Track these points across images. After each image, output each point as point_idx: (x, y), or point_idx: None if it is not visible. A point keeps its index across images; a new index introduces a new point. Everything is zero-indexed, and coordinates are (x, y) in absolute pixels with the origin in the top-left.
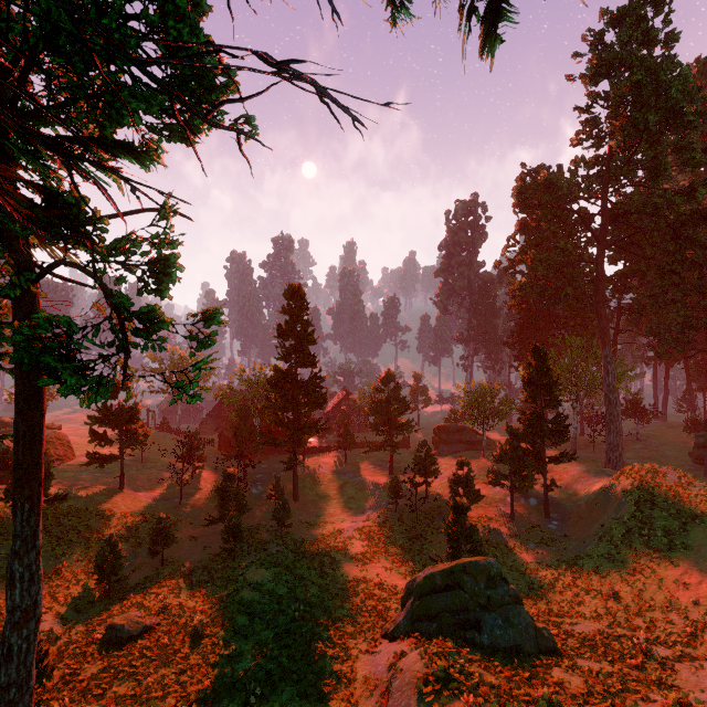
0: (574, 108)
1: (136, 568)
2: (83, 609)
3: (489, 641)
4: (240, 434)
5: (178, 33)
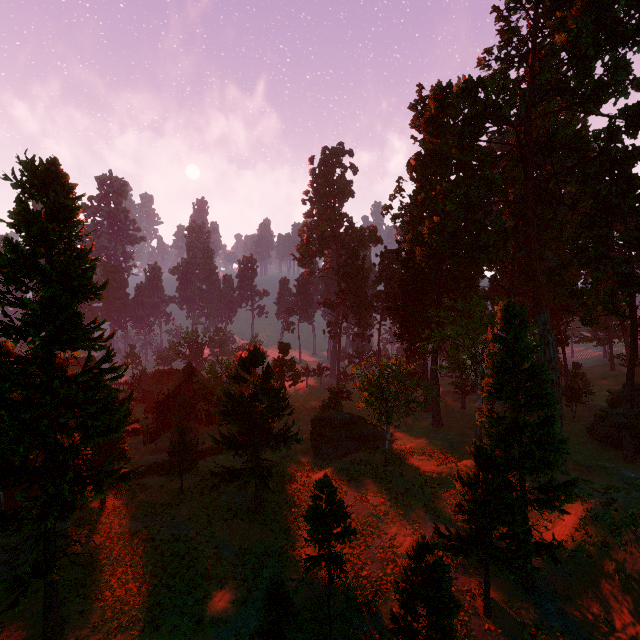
0: (494, 7)
1: None
2: None
3: None
4: None
5: None
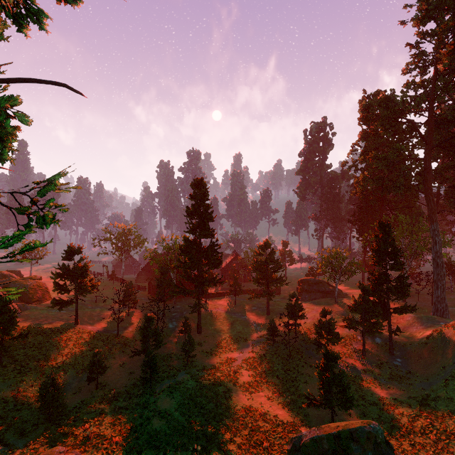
0: (406, 45)
1: (77, 391)
2: (26, 432)
3: None
4: (160, 285)
5: None
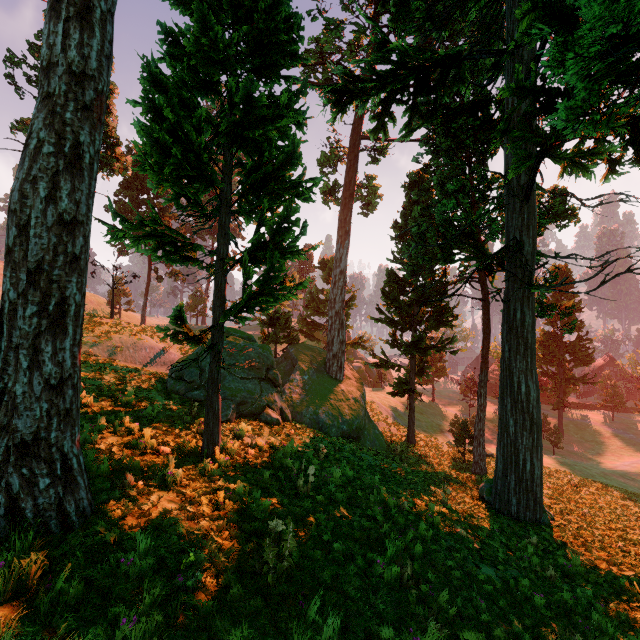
0: None
1: None
2: None
3: None
4: None
5: (559, 209)
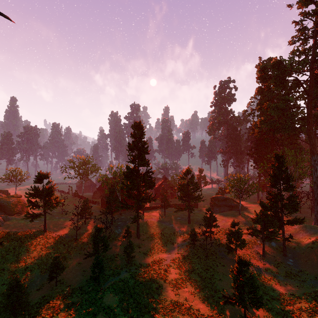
0: (293, 22)
1: (40, 287)
2: None
3: None
4: (109, 201)
5: None
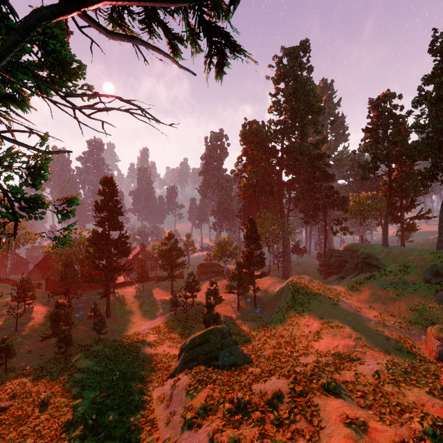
0: (269, 94)
1: None
2: None
3: (222, 363)
4: (65, 277)
5: (53, 45)
